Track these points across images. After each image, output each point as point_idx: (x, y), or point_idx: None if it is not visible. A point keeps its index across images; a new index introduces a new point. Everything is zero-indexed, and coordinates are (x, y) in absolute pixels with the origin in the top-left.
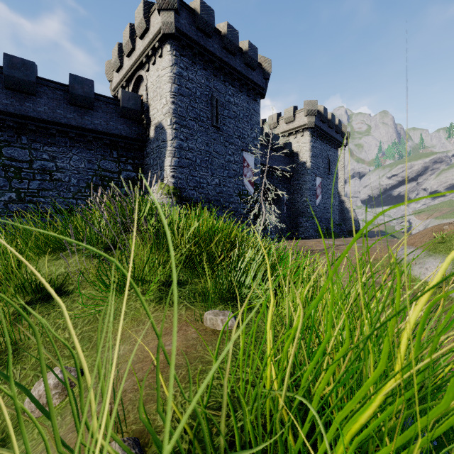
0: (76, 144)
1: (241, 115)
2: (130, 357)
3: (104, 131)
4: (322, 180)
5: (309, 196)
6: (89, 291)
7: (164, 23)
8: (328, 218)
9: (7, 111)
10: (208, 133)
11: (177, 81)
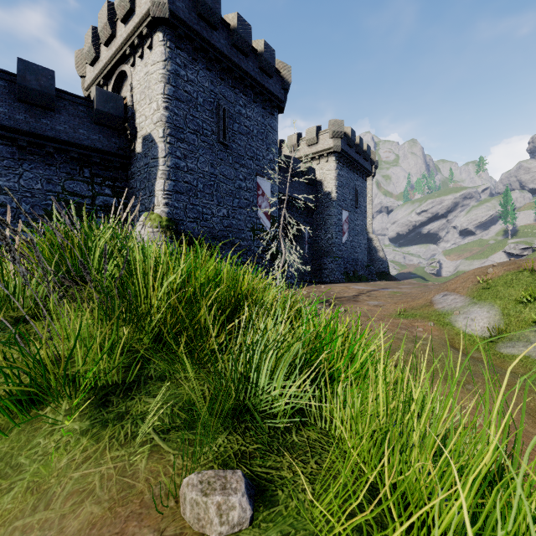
0: (28, 156)
1: (255, 131)
2: None
3: (71, 141)
4: (349, 214)
5: (335, 233)
6: None
7: (154, 2)
8: (356, 259)
9: None
10: (213, 151)
11: (172, 82)
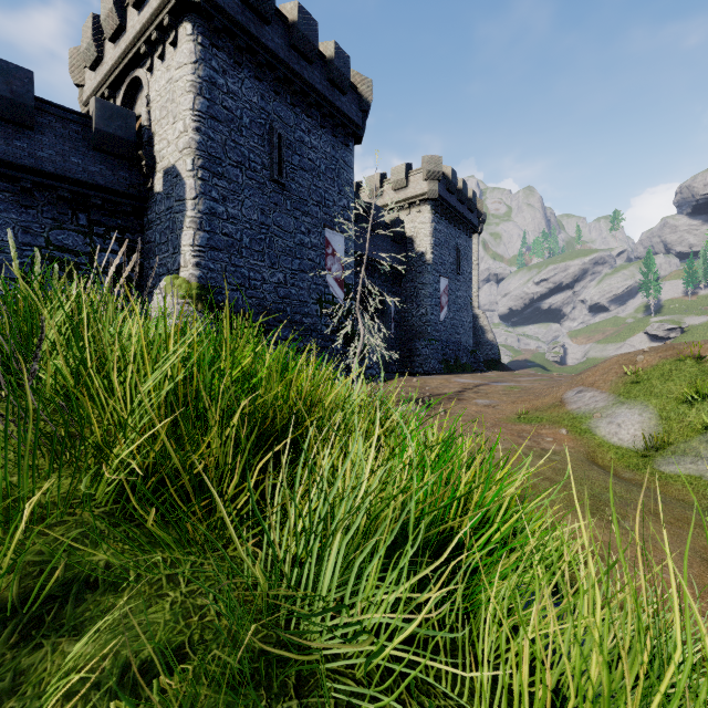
0: None
1: (323, 167)
2: None
3: (58, 173)
4: (449, 283)
5: (430, 308)
6: None
7: None
8: (458, 342)
9: None
10: (264, 192)
11: (206, 93)
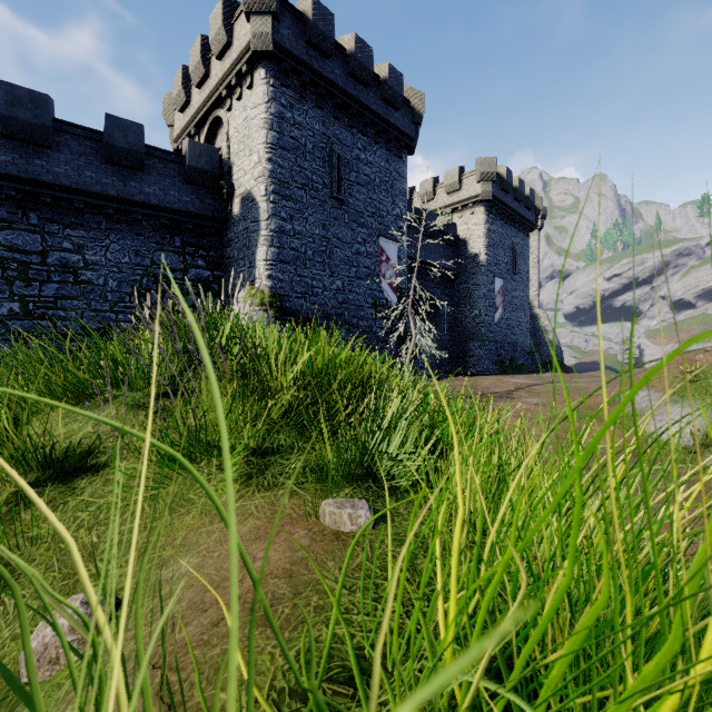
0: (116, 225)
1: (377, 180)
2: (197, 579)
3: (161, 205)
4: (504, 283)
5: (484, 308)
6: (131, 464)
7: (255, 34)
8: (514, 343)
9: (6, 173)
10: (325, 209)
11: (276, 127)
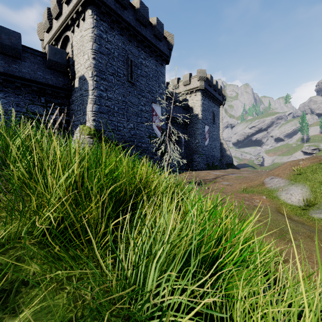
0: (4, 89)
1: (151, 75)
2: None
3: (32, 79)
4: (209, 128)
5: (200, 139)
6: None
7: None
8: (213, 155)
9: None
10: (124, 87)
11: (98, 41)
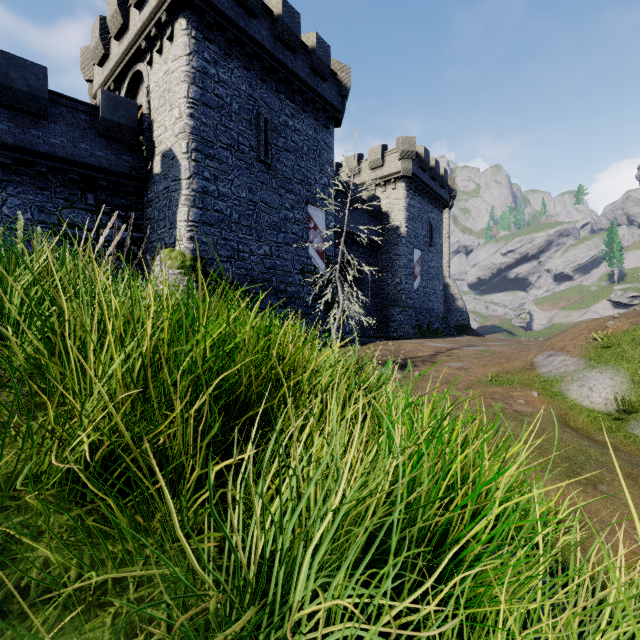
0: (14, 177)
1: (305, 148)
2: None
3: (69, 158)
4: (422, 254)
5: (404, 277)
6: None
7: None
8: (430, 309)
9: None
10: (251, 172)
11: (199, 82)
